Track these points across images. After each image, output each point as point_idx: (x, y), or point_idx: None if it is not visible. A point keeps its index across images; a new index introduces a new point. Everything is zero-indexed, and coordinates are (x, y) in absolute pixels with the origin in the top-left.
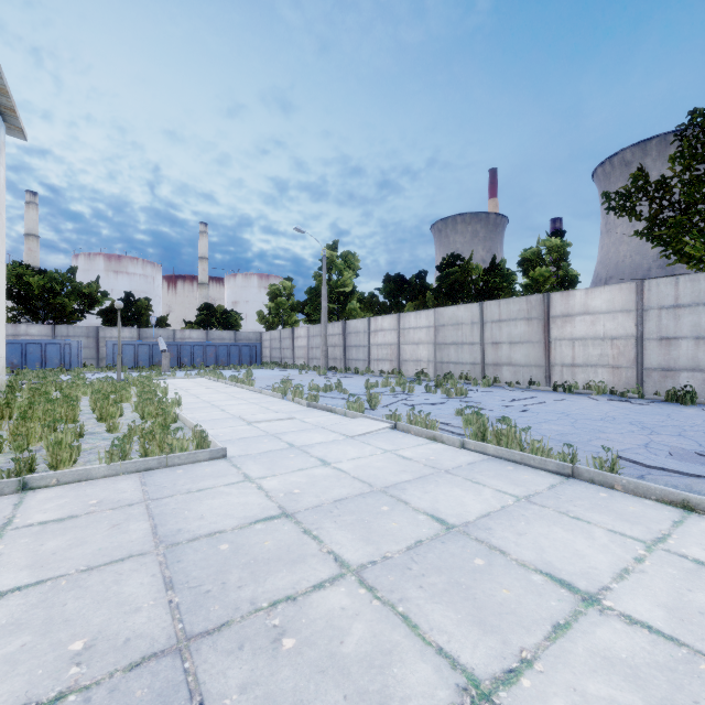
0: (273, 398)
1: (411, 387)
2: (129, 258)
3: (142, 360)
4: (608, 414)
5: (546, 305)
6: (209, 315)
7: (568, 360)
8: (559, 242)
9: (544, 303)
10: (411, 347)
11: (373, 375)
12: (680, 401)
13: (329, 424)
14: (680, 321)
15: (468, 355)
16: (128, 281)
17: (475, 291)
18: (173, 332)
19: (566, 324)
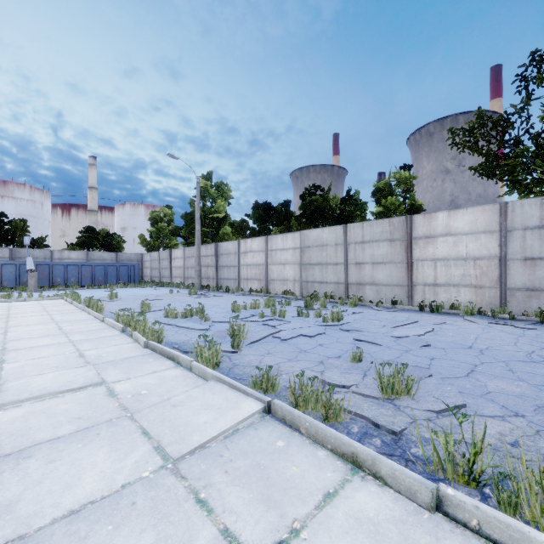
0: (112, 330)
1: (282, 311)
2: (15, 183)
3: (7, 280)
4: (523, 348)
5: (409, 227)
6: (92, 237)
7: (431, 280)
8: (407, 175)
9: (407, 225)
10: (278, 267)
11: (243, 293)
12: None
13: (153, 400)
14: None
15: (332, 274)
16: (14, 205)
17: (333, 218)
18: (50, 252)
19: (428, 245)
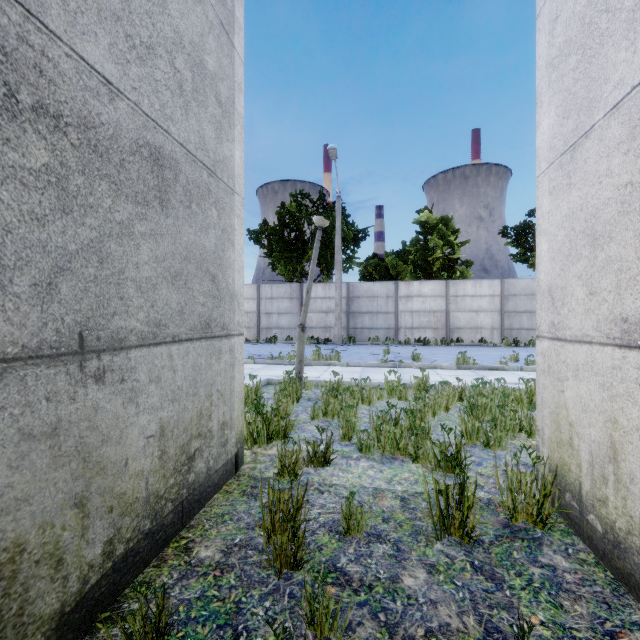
0: None
1: None
2: None
3: None
4: None
5: None
6: None
7: None
8: None
9: None
10: None
11: None
12: (270, 342)
13: None
14: (273, 305)
15: None
16: None
17: None
18: None
19: None
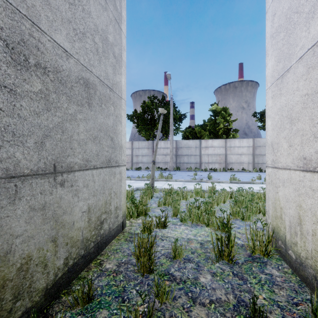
0: None
1: None
2: None
3: None
4: None
5: None
6: None
7: None
8: None
9: None
10: None
11: None
12: (138, 170)
13: None
14: (139, 151)
15: None
16: None
17: None
18: None
19: None
